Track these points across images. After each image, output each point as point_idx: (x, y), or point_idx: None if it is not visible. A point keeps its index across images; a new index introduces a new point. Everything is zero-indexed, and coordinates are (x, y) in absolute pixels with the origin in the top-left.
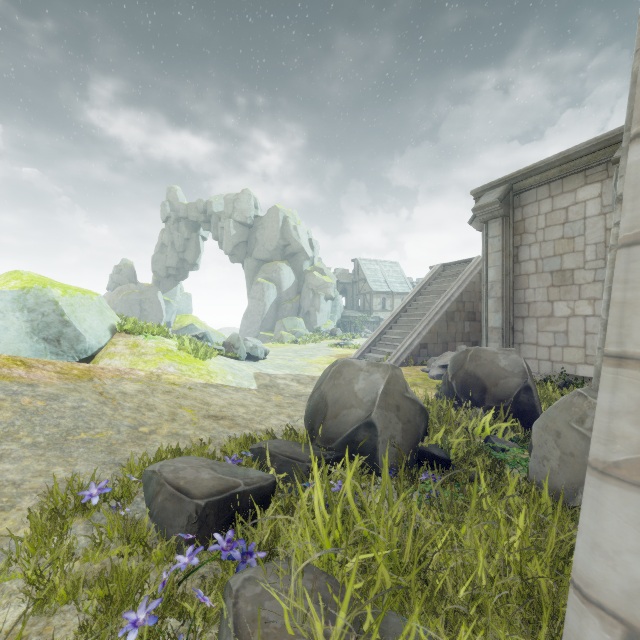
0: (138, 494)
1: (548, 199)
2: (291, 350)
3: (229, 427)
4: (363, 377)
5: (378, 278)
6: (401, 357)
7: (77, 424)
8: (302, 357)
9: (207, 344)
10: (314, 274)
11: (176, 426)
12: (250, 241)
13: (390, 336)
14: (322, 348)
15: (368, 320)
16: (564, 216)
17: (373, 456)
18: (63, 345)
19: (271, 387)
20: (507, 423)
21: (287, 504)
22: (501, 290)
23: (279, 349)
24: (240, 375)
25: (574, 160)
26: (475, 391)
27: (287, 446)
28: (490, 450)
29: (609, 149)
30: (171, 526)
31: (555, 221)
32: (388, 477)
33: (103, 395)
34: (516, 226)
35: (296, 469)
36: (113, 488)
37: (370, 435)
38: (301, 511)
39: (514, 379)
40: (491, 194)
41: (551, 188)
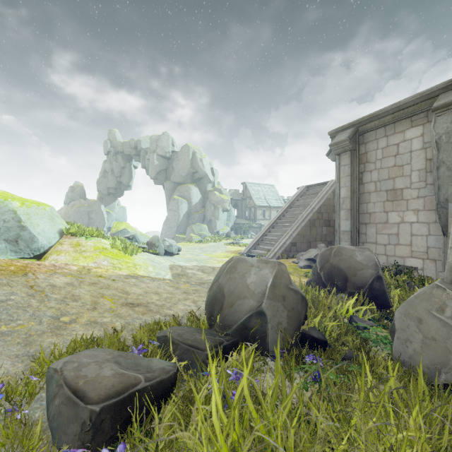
0: (44, 388)
1: (384, 138)
2: (198, 247)
3: (143, 313)
4: (254, 272)
5: (260, 196)
6: (277, 252)
7: (0, 317)
8: (206, 253)
9: (134, 243)
10: (214, 193)
11: (95, 314)
12: (168, 169)
13: (269, 237)
14: (220, 246)
15: (253, 226)
16: (396, 150)
17: (263, 340)
18: (20, 245)
19: (182, 276)
20: (367, 306)
21: (187, 395)
22: (350, 204)
23: (189, 247)
24: (159, 267)
25: (403, 109)
26: (338, 280)
27: (189, 333)
28: (356, 330)
29: (429, 101)
30: (65, 433)
31: (389, 154)
32: (281, 368)
33: (33, 288)
34: (361, 157)
35: (196, 357)
36: (16, 386)
37: (261, 322)
38: (198, 415)
39: (369, 270)
40: (343, 134)
41: (386, 130)
